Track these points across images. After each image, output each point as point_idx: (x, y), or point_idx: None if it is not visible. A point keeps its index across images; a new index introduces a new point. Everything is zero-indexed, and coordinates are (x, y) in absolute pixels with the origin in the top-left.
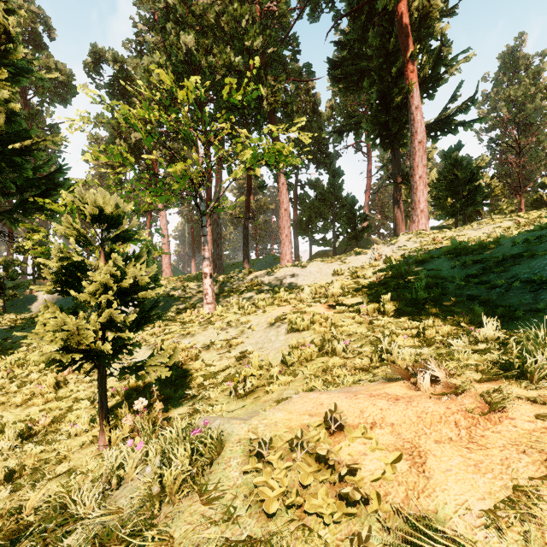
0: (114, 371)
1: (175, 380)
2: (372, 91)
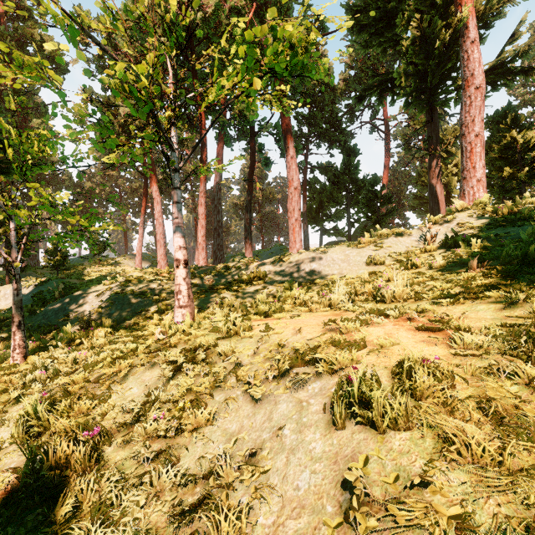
0: None
1: None
2: (408, 28)
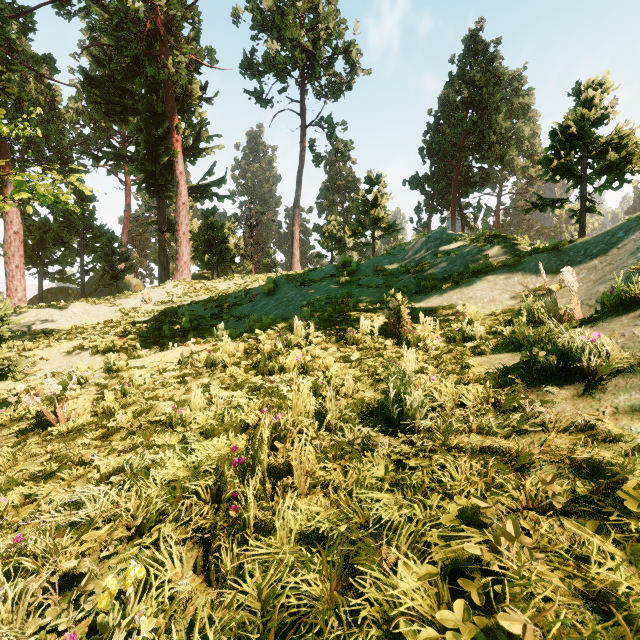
0: None
1: None
2: (139, 138)
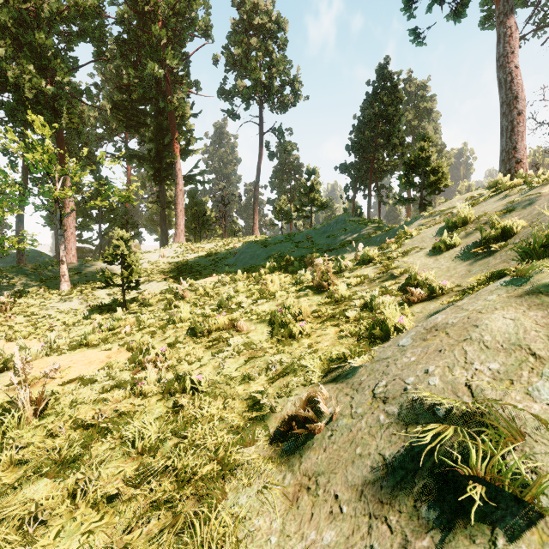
0: (51, 313)
1: (116, 303)
2: (152, 147)
